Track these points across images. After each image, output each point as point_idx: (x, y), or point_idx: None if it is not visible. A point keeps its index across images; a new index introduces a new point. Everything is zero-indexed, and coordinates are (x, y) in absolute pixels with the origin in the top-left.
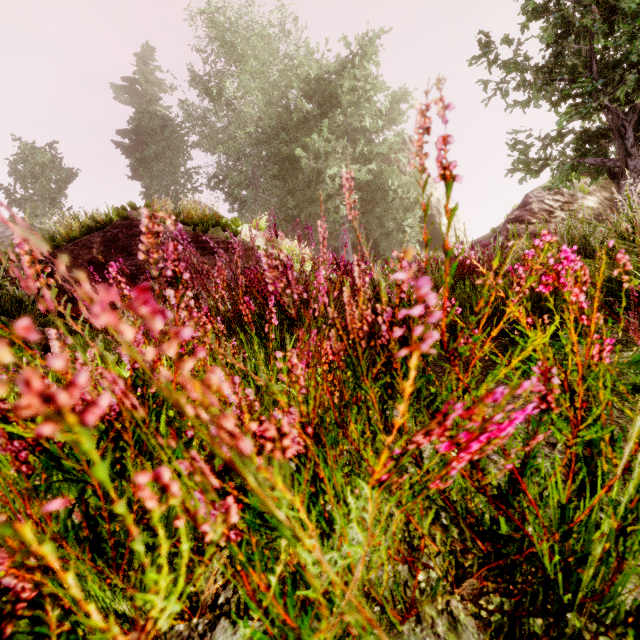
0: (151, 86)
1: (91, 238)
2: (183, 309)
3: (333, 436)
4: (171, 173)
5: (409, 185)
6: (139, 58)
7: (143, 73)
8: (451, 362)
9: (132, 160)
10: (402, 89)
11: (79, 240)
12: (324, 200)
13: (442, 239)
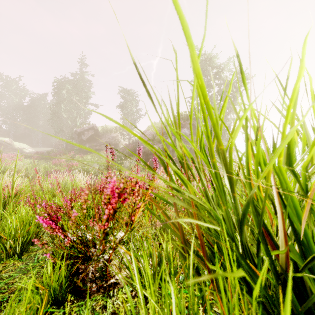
0: None
1: None
2: None
3: None
4: None
5: None
6: None
7: None
8: None
9: None
10: None
11: None
12: None
13: None
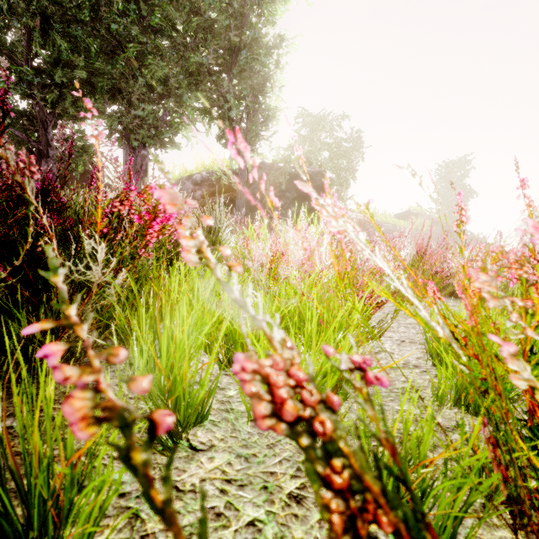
0: None
1: None
2: None
3: None
4: None
5: None
6: None
7: None
8: None
9: None
10: None
11: None
12: None
13: None
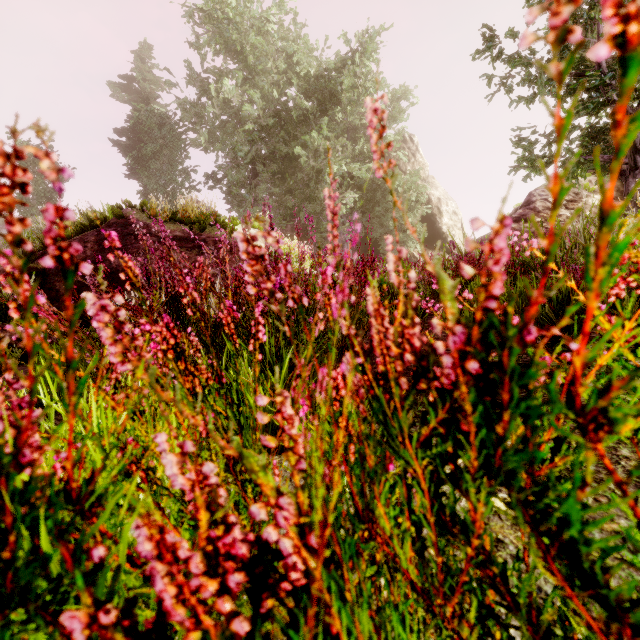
0: (149, 84)
1: (85, 237)
2: (166, 312)
3: (353, 541)
4: (169, 172)
5: (410, 184)
6: (136, 55)
7: (141, 71)
8: (587, 433)
9: (129, 158)
10: (402, 87)
11: (73, 239)
12: (324, 199)
13: (443, 239)
